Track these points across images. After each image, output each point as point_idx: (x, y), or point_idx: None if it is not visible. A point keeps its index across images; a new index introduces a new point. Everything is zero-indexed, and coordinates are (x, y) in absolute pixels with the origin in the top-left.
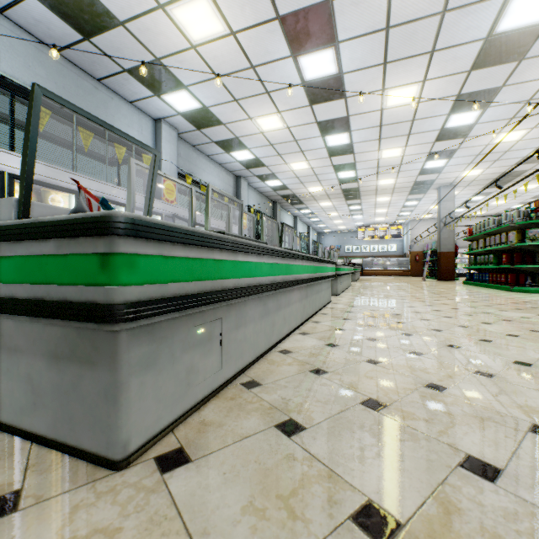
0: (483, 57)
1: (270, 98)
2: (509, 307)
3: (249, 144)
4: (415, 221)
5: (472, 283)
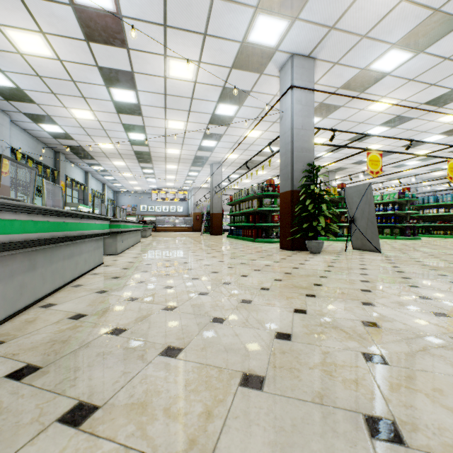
0: (240, 60)
1: (24, 4)
2: (256, 256)
3: (2, 64)
4: (197, 188)
5: (233, 236)
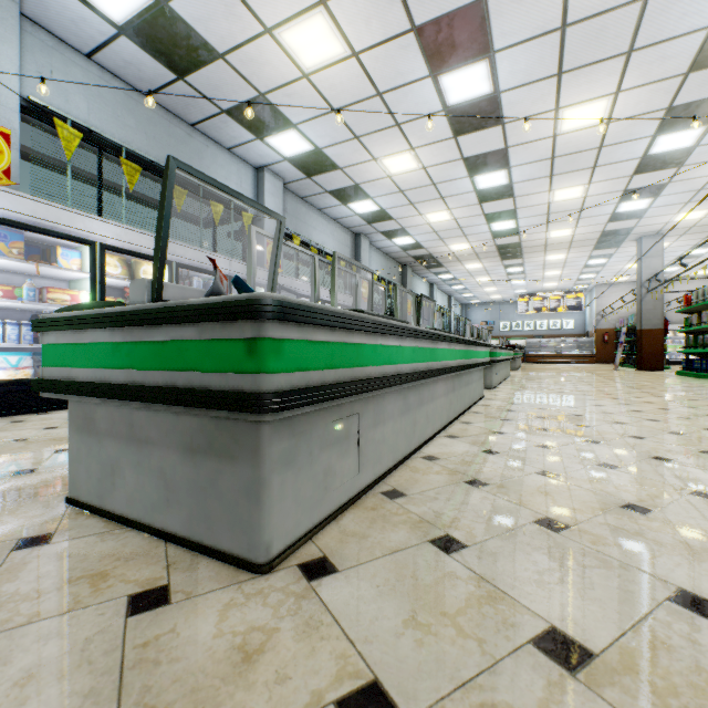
0: None
1: (401, 131)
2: None
3: (373, 192)
4: (603, 286)
5: (691, 374)
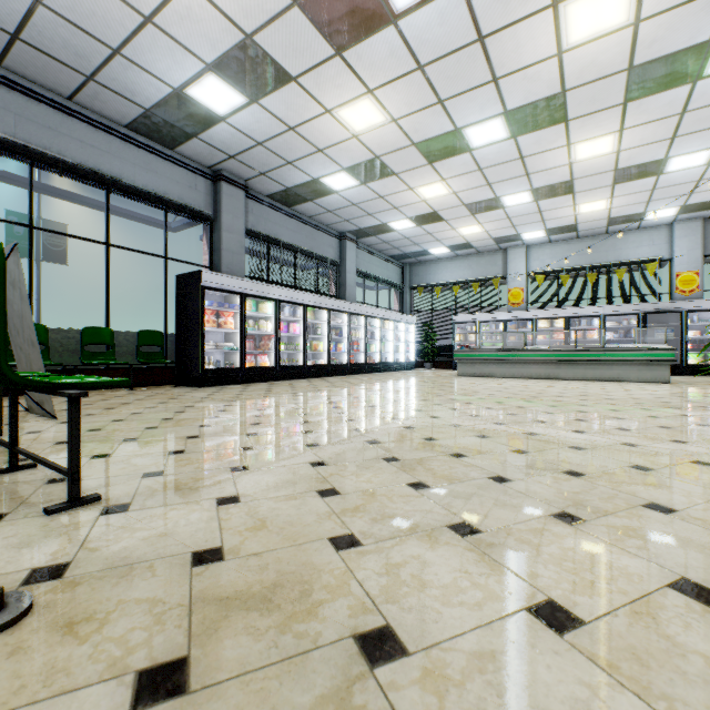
0: None
1: None
2: None
3: None
4: None
5: None
